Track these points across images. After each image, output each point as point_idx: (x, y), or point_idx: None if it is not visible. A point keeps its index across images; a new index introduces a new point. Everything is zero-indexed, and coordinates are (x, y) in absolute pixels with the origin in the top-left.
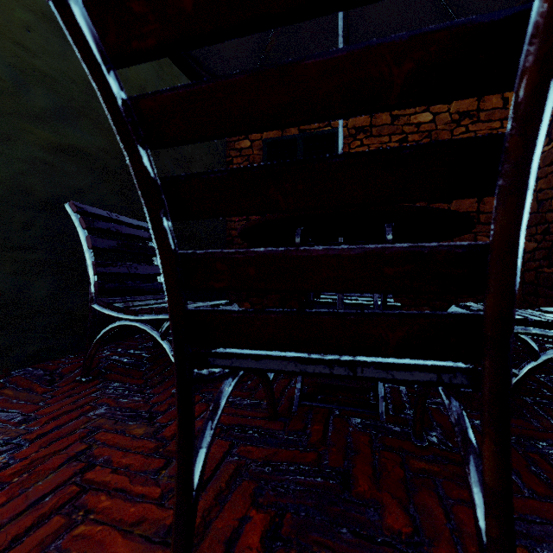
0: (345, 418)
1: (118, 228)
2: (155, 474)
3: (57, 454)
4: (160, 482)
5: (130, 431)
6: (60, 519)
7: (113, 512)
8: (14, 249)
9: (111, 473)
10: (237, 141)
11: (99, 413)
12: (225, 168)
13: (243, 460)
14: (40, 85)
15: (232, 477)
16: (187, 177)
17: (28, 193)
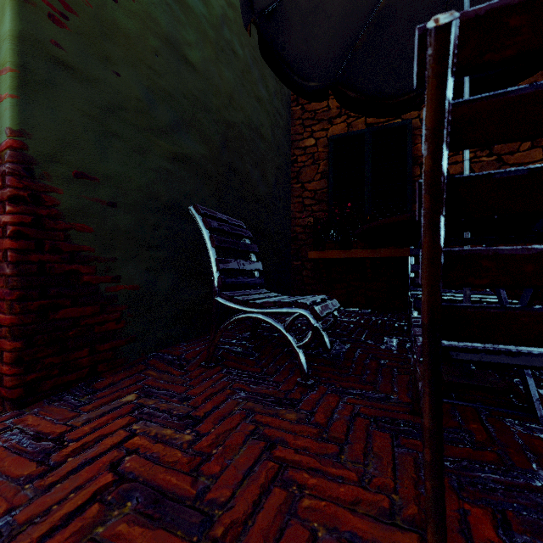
0: (499, 419)
1: (228, 227)
2: (337, 458)
3: (233, 431)
4: (347, 466)
5: (283, 416)
6: (281, 491)
7: (324, 490)
8: (147, 248)
9: (295, 454)
10: (301, 140)
11: (242, 397)
12: (289, 166)
13: (415, 453)
14: (163, 102)
15: (415, 468)
16: (472, 178)
17: (156, 199)
